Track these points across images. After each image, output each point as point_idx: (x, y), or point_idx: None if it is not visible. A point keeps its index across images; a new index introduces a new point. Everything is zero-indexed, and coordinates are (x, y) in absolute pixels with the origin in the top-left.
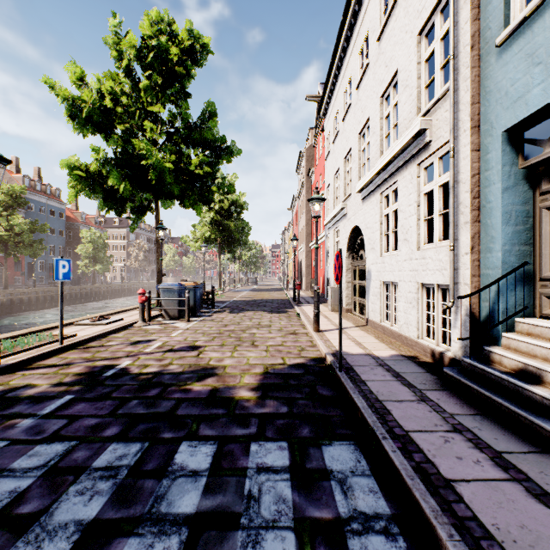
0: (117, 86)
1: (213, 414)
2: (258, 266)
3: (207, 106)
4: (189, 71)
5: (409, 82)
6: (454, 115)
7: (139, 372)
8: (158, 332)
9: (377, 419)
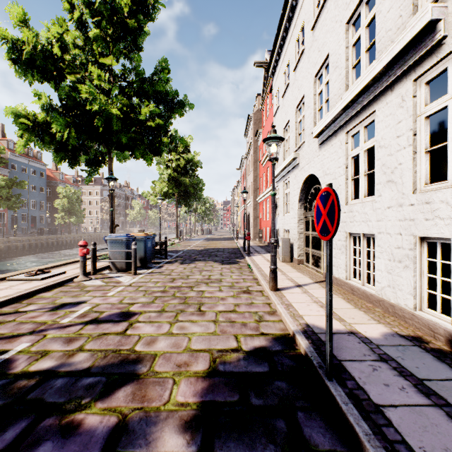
0: (64, 32)
1: None
2: (211, 218)
3: (160, 63)
4: (142, 26)
5: None
6: None
7: (23, 371)
8: (95, 289)
9: None
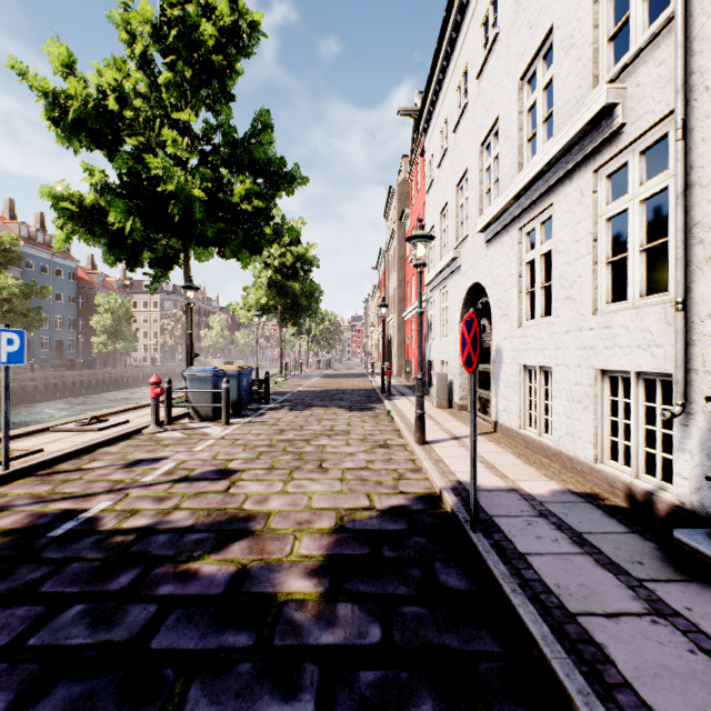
0: (124, 79)
1: (225, 650)
2: (333, 344)
3: (259, 116)
4: (232, 64)
5: (576, 37)
6: (684, 62)
7: (115, 528)
8: (176, 443)
9: (587, 682)
